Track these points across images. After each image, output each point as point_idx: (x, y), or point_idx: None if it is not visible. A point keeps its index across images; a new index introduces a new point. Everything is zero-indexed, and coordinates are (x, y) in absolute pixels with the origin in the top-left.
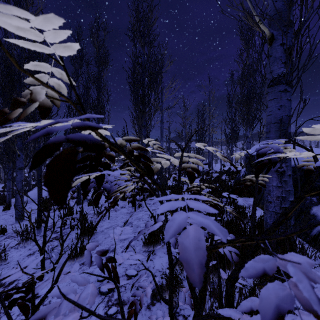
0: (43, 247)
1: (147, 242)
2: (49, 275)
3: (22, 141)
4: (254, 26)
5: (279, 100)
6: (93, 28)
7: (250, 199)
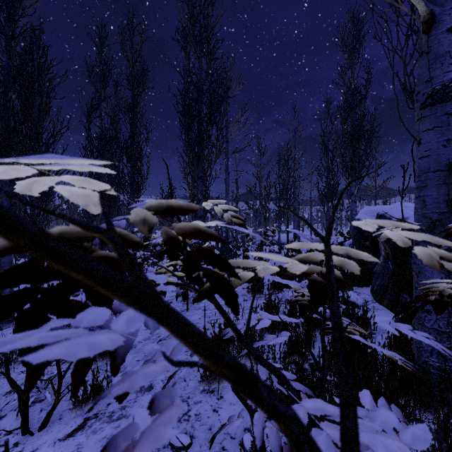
0: (25, 388)
1: (208, 375)
2: (33, 440)
3: (10, 201)
4: (394, 2)
5: (445, 129)
6: (125, 31)
7: (364, 290)
